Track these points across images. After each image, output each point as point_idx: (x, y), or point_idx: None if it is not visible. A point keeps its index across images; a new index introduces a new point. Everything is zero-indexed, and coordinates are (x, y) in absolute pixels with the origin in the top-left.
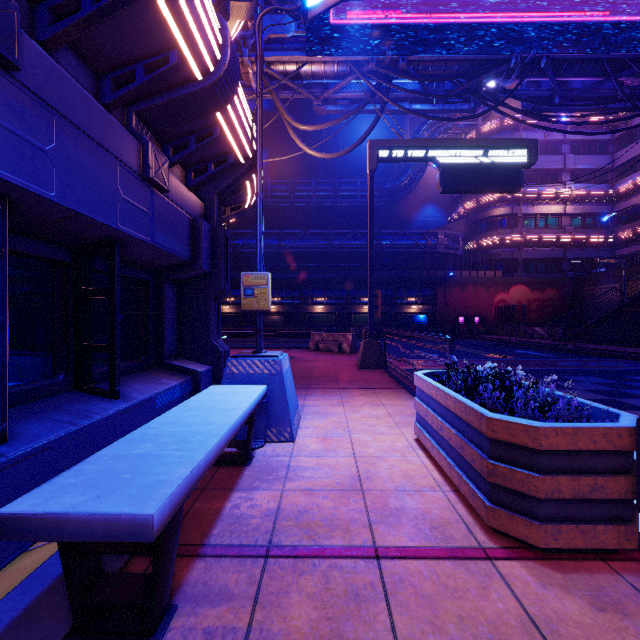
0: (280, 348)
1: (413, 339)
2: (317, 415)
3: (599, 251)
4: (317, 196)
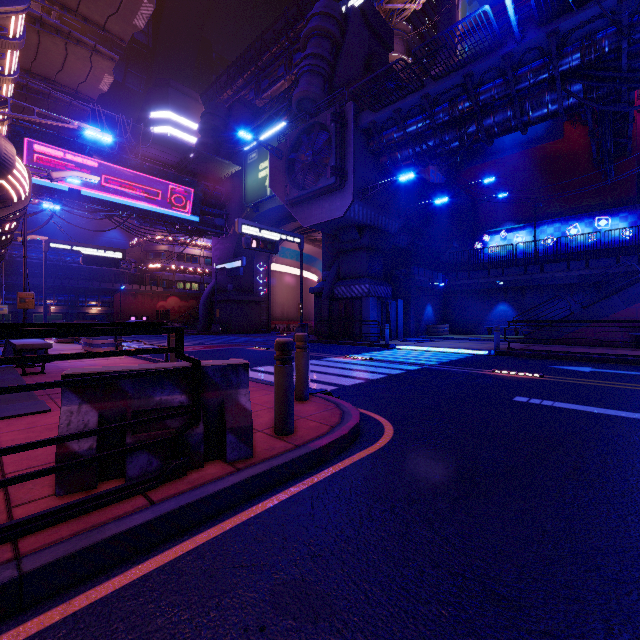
0: None
1: None
2: None
3: None
4: None
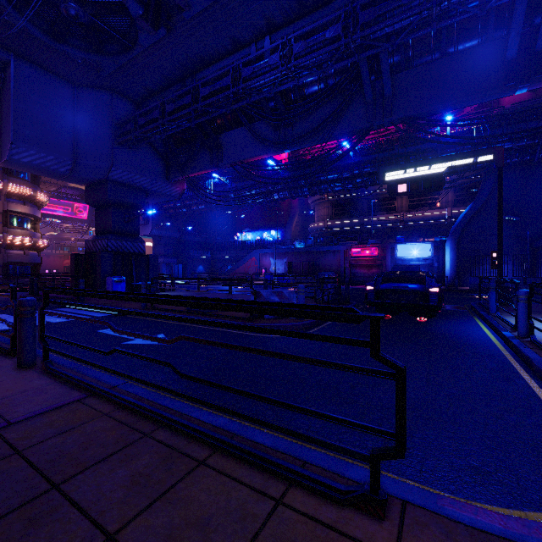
0: None
1: None
2: None
3: None
4: None
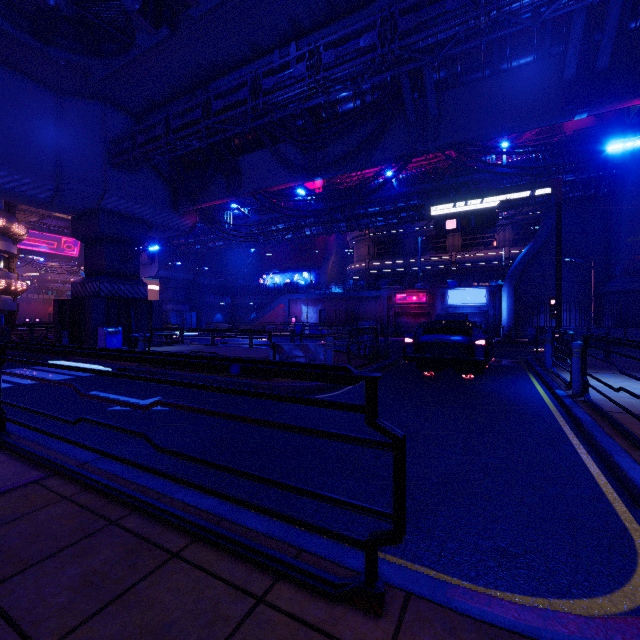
0: None
1: None
2: None
3: None
4: None
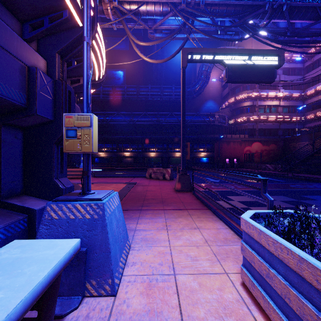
0: (129, 177)
1: (203, 171)
2: (145, 243)
3: (297, 125)
4: (151, 94)
